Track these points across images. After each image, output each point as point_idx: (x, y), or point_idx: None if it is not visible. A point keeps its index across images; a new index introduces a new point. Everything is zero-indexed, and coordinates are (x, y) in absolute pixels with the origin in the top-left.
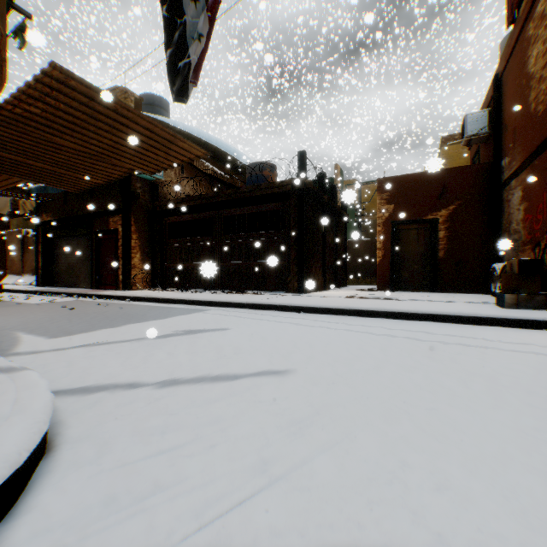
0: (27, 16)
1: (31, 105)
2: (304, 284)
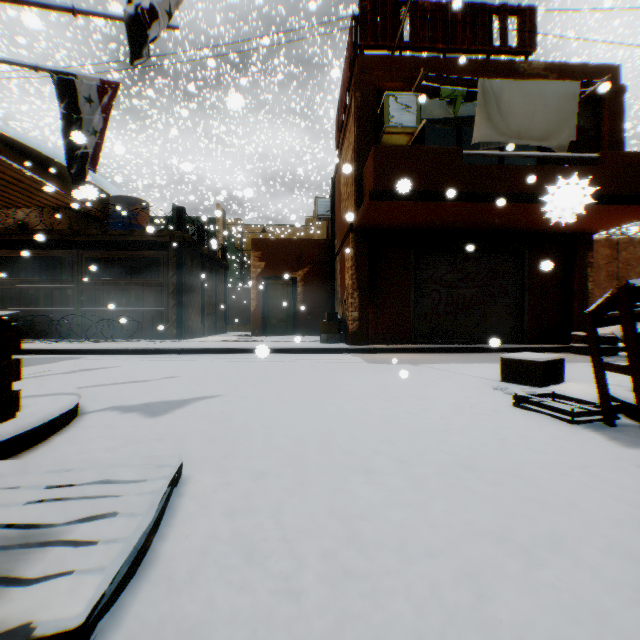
0: None
1: None
2: (183, 330)
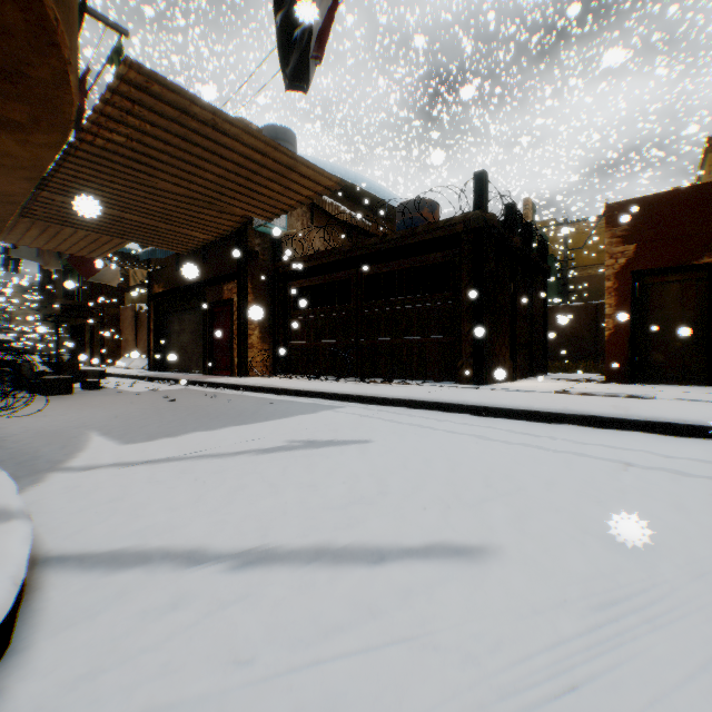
0: (122, 33)
1: (112, 132)
2: (484, 371)
